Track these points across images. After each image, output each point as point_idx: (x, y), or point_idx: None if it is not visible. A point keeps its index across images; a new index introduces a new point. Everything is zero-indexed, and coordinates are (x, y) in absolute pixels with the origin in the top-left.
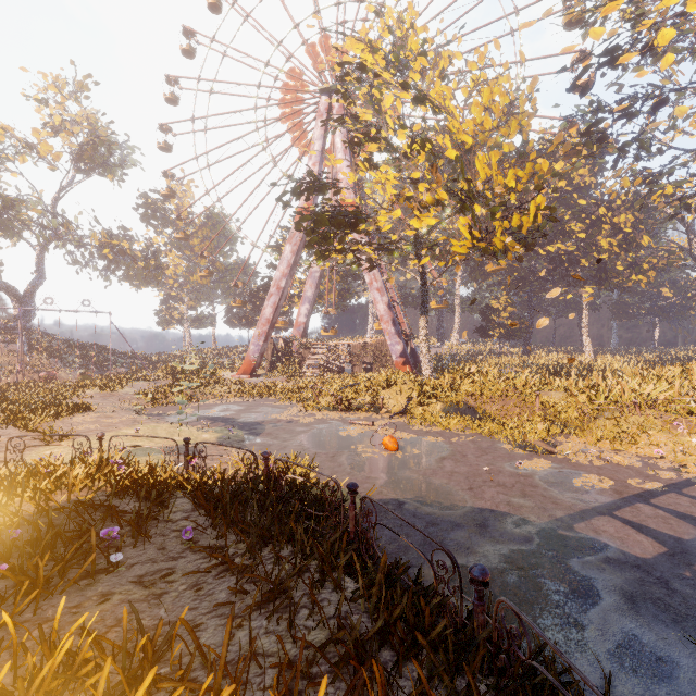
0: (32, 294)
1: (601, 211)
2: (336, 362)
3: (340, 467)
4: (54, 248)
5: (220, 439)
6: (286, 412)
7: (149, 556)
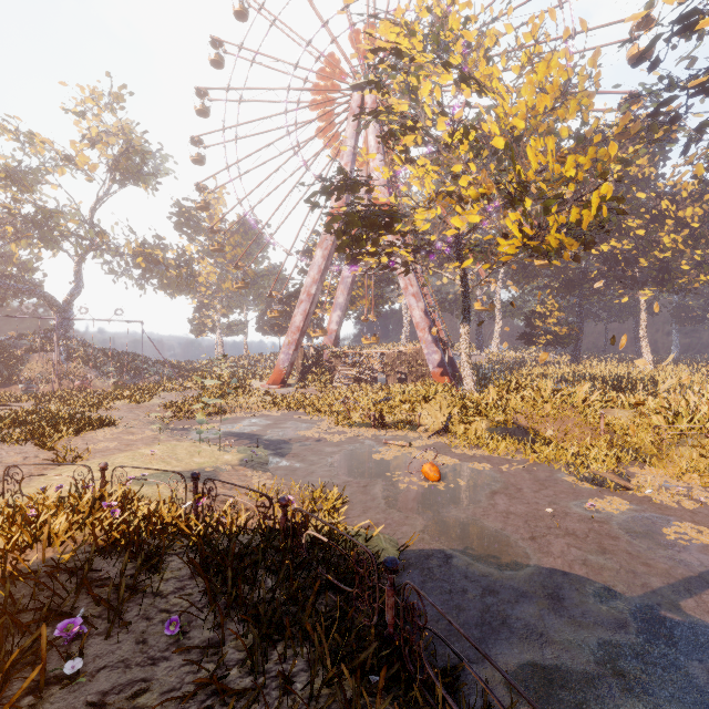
0: (70, 303)
1: (664, 204)
2: (369, 372)
3: (374, 501)
4: (92, 258)
5: (242, 462)
6: (315, 428)
7: (123, 654)
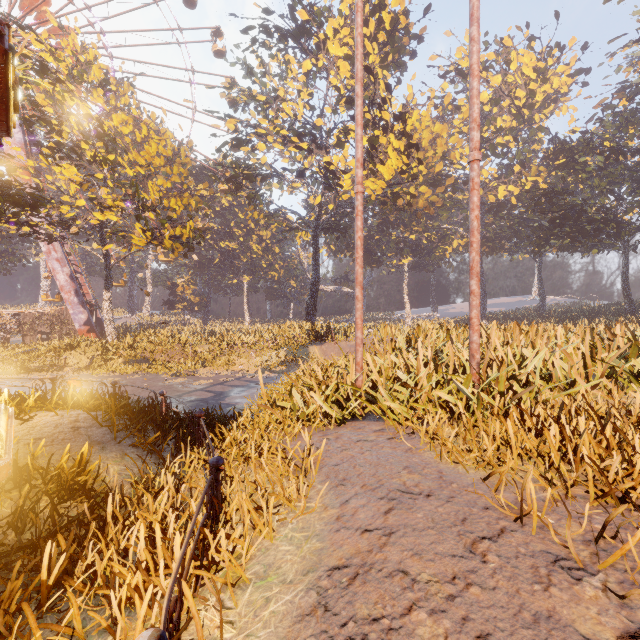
0: None
1: (252, 225)
2: None
3: None
4: None
5: None
6: None
7: None
